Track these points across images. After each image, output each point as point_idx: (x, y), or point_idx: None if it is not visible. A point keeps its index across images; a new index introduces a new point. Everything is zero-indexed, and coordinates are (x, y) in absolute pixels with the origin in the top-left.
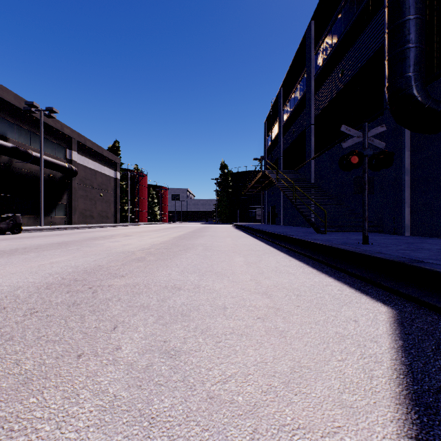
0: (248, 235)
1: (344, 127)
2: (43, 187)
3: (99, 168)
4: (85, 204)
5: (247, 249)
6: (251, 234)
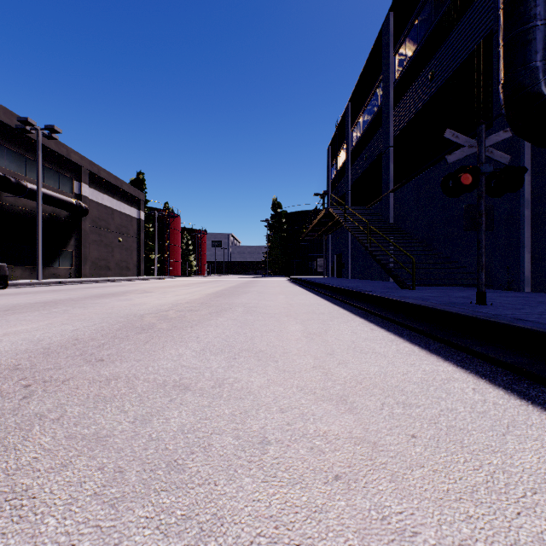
0: (307, 291)
1: (450, 132)
2: (41, 229)
3: (117, 206)
4: (99, 252)
5: (306, 310)
6: (312, 290)
